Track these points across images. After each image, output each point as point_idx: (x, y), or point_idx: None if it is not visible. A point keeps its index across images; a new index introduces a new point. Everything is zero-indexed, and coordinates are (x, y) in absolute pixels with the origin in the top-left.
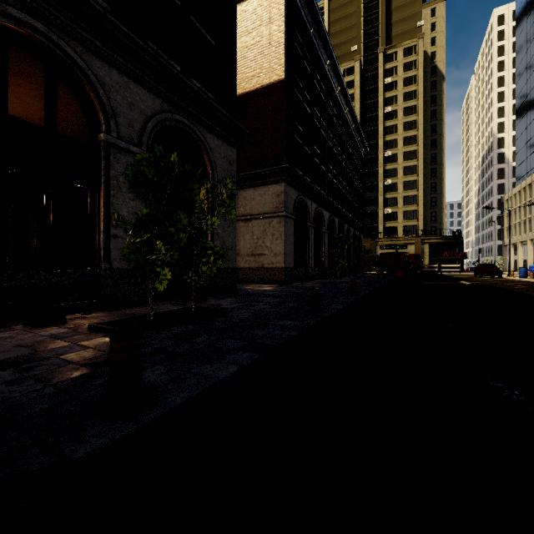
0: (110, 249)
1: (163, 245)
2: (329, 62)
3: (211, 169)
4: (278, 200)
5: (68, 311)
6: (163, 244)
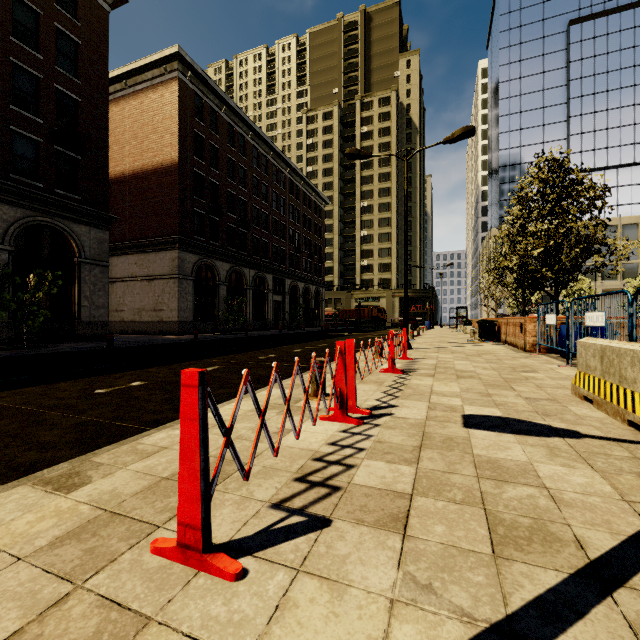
0: None
1: None
2: (251, 133)
3: (78, 250)
4: (173, 264)
5: None
6: None
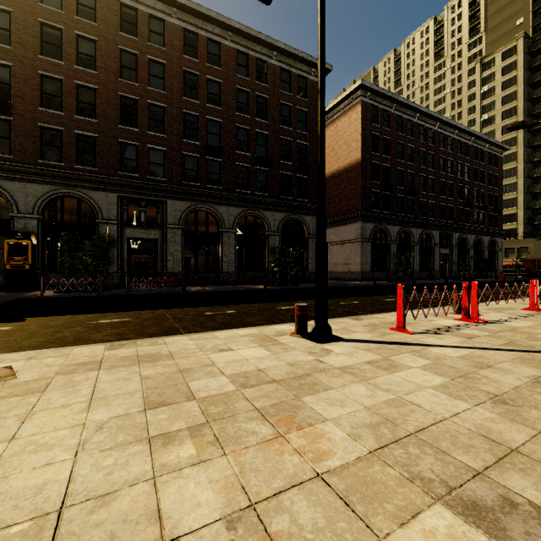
0: (269, 266)
1: (278, 266)
2: (418, 115)
3: (307, 230)
4: (357, 232)
5: (259, 283)
6: (278, 266)
